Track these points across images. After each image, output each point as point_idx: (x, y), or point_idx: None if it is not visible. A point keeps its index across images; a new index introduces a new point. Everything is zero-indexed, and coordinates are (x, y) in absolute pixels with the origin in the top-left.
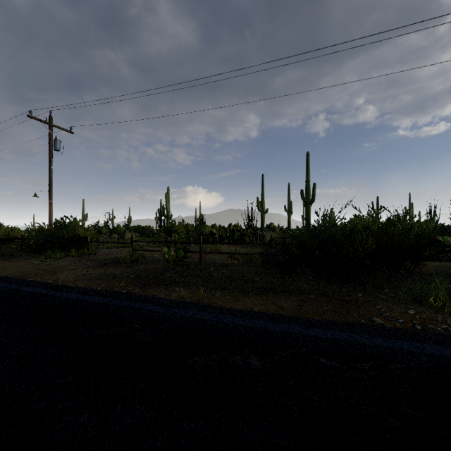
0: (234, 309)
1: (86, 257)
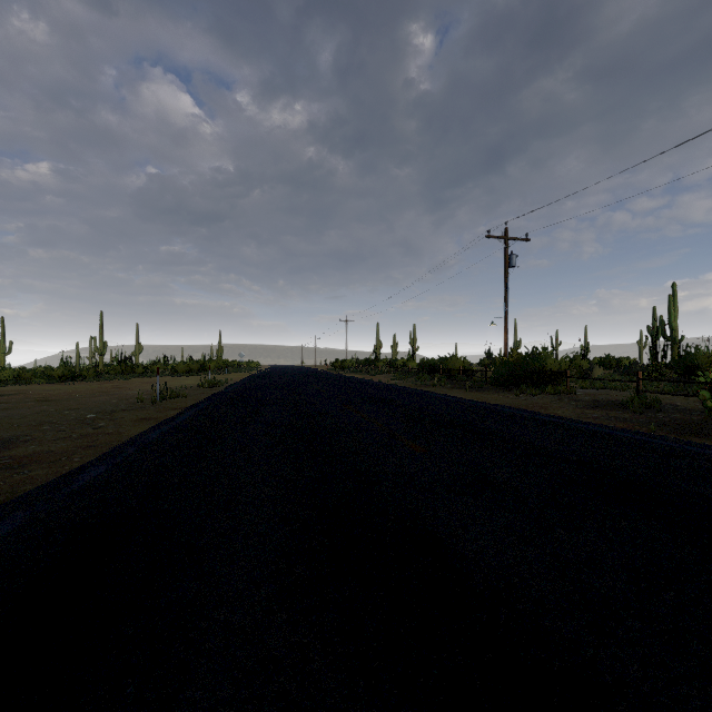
0: None
1: (565, 396)
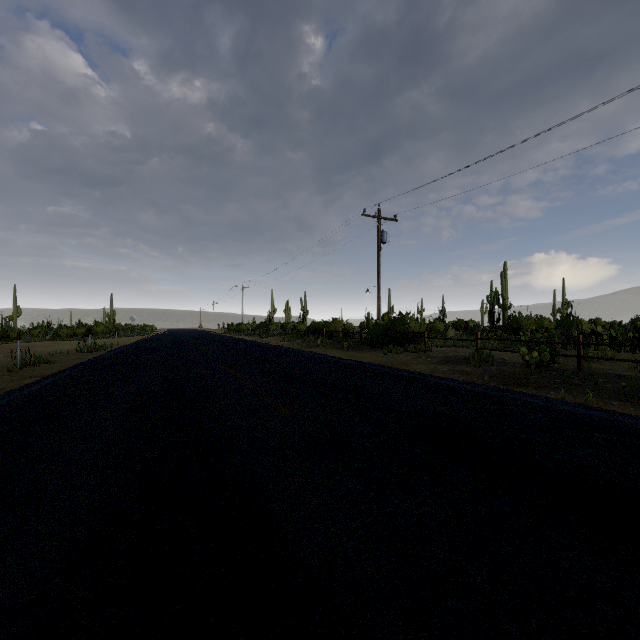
0: None
1: (424, 354)
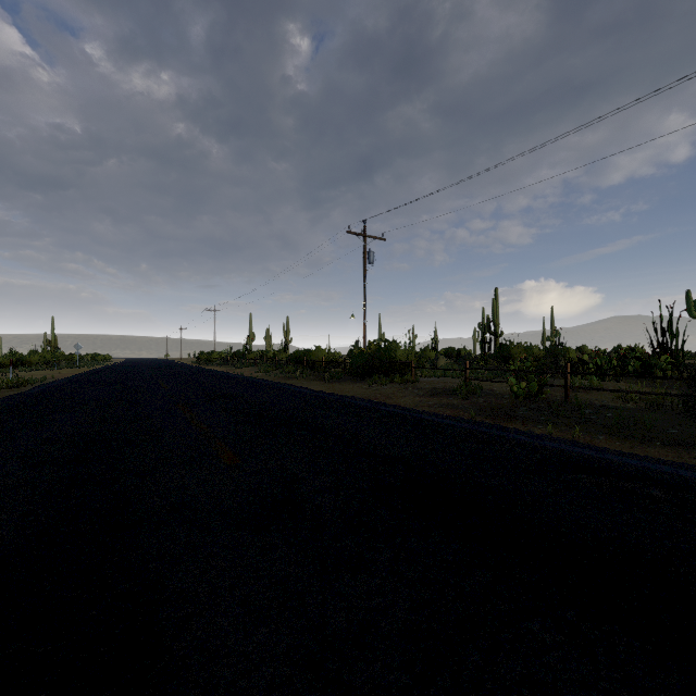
0: (627, 452)
1: (410, 385)
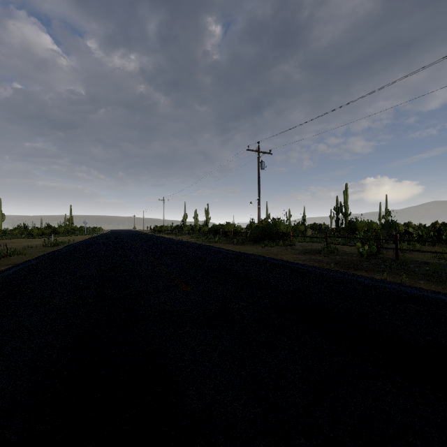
0: (439, 291)
1: (289, 247)
